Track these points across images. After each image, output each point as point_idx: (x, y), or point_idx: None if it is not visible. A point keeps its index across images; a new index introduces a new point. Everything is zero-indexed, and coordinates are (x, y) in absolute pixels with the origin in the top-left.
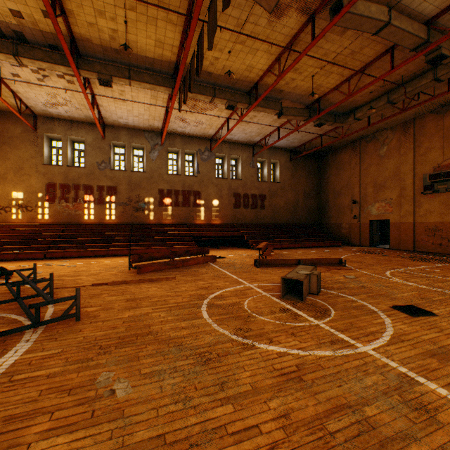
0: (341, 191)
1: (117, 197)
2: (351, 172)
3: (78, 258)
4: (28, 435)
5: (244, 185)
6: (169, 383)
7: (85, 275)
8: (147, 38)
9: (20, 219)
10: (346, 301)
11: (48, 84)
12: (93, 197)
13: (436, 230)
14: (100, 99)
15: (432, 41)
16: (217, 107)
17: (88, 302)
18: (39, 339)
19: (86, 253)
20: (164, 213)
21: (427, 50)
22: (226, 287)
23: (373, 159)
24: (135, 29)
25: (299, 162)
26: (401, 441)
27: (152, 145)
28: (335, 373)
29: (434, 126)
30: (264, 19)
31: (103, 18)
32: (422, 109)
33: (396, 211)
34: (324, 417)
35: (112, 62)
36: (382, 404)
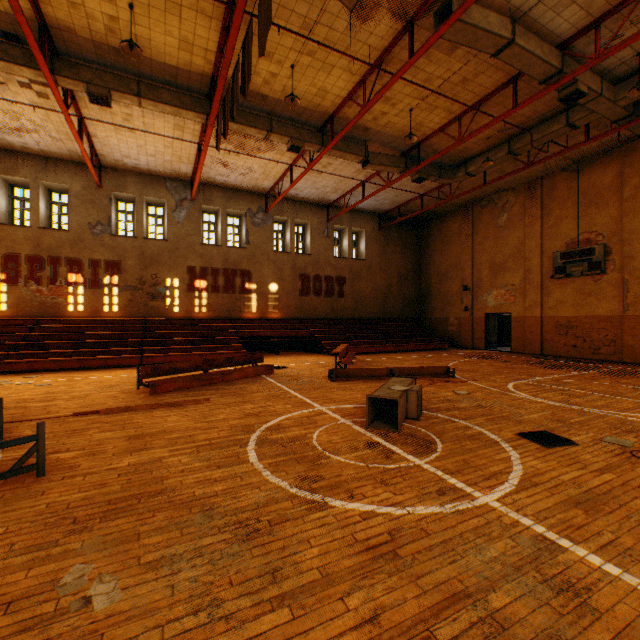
0: (448, 273)
1: (122, 278)
2: (461, 248)
3: (56, 371)
4: None
5: (315, 263)
6: (186, 577)
7: (64, 400)
8: (166, 34)
9: None
10: (458, 428)
11: (5, 95)
12: (83, 276)
13: (569, 326)
14: (92, 125)
15: (567, 72)
16: (275, 147)
17: (64, 444)
18: None
19: (69, 364)
20: (197, 302)
21: (560, 84)
22: (287, 412)
23: (489, 231)
24: (146, 18)
25: (392, 232)
26: None
27: (178, 201)
28: (446, 541)
29: (566, 188)
30: (343, 21)
31: None
32: (552, 165)
33: (519, 302)
34: (431, 617)
35: (111, 68)
36: (514, 587)
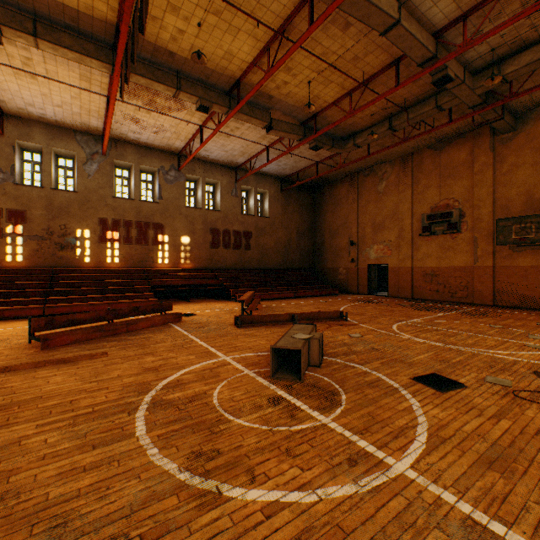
0: (338, 231)
1: (27, 228)
2: (348, 209)
3: None
4: None
5: (224, 219)
6: None
7: None
8: None
9: None
10: (358, 374)
11: None
12: None
13: (433, 275)
14: None
15: (440, 58)
16: (186, 108)
17: None
18: None
19: None
20: (109, 253)
21: (434, 67)
22: (189, 364)
23: (371, 196)
24: None
25: (292, 194)
26: None
27: (89, 154)
28: None
29: (431, 162)
30: None
31: None
32: (420, 142)
33: (395, 255)
34: None
35: (1, 1)
36: None
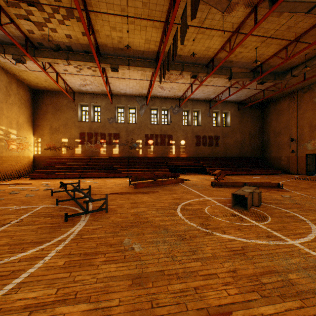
0: (280, 132)
1: (119, 140)
2: (289, 117)
3: (98, 178)
4: (96, 262)
5: (203, 130)
6: (162, 247)
7: (104, 188)
8: (140, 39)
9: (66, 154)
10: (281, 212)
11: (82, 73)
12: (106, 140)
13: None
14: (110, 79)
15: None
16: (184, 77)
17: (110, 203)
18: (89, 220)
19: (102, 175)
20: (148, 150)
21: None
22: (192, 198)
23: (308, 106)
24: (133, 34)
25: (246, 111)
26: (312, 294)
27: (141, 106)
28: (269, 254)
29: None
30: (218, 15)
31: (115, 31)
32: None
33: None
34: (259, 275)
35: (119, 56)
36: (301, 274)
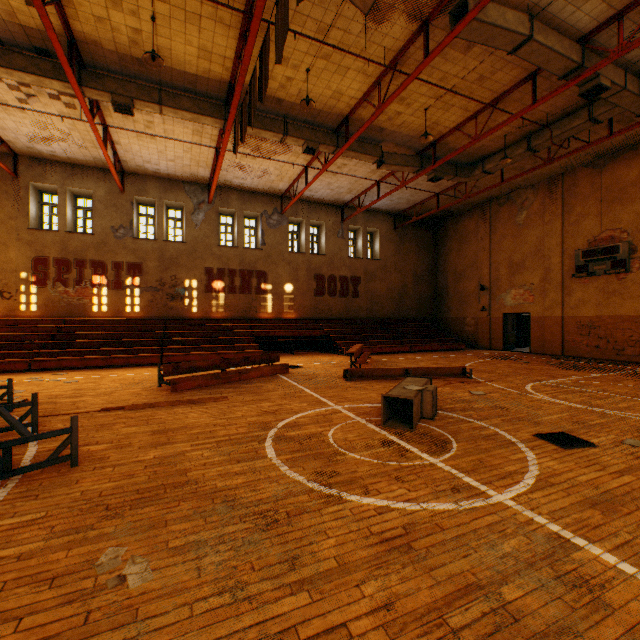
0: (464, 273)
1: (143, 279)
2: (478, 247)
3: (82, 369)
4: None
5: (329, 264)
6: (211, 562)
7: (91, 396)
8: (186, 44)
9: None
10: (474, 428)
11: (35, 107)
12: (107, 278)
13: (591, 327)
14: (116, 133)
15: (588, 67)
16: (291, 150)
17: (93, 437)
18: (10, 498)
19: (94, 362)
20: (214, 303)
21: (581, 79)
22: (303, 410)
23: (507, 229)
24: (168, 29)
25: (407, 232)
26: (556, 639)
27: (196, 204)
28: (460, 537)
29: (589, 184)
30: (358, 24)
31: (119, 11)
32: (573, 161)
33: (538, 301)
34: (444, 605)
35: (134, 78)
36: (526, 582)
